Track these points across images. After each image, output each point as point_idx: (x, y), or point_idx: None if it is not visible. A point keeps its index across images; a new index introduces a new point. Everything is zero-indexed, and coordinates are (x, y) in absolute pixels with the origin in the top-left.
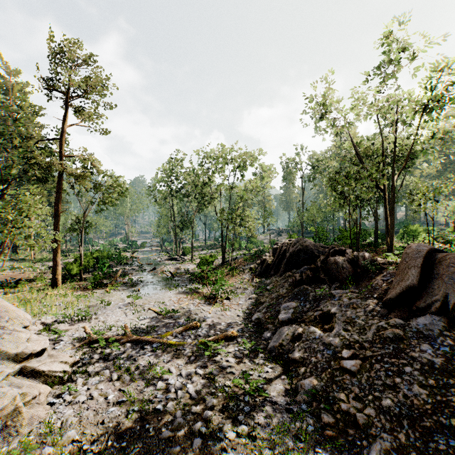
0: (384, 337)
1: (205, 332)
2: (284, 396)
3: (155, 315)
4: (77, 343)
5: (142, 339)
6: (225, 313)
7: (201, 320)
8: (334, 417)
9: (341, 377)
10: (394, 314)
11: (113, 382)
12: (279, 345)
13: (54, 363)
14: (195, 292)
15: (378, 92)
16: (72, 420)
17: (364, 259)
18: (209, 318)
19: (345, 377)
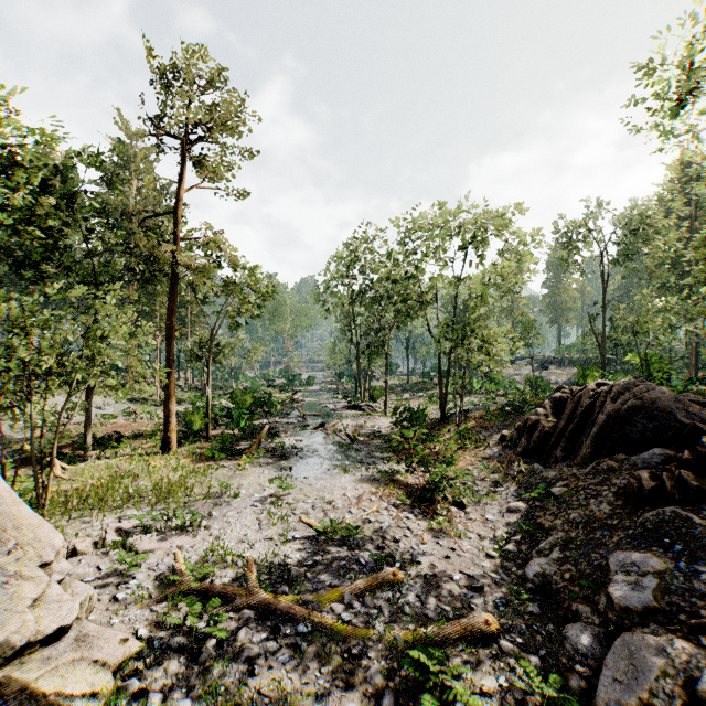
0: None
1: (417, 600)
2: None
3: (312, 532)
4: (158, 589)
5: (277, 604)
6: (459, 546)
7: (406, 559)
8: None
9: None
10: None
11: None
12: (638, 704)
13: (78, 665)
14: (393, 481)
15: None
16: None
17: None
18: (423, 557)
19: None
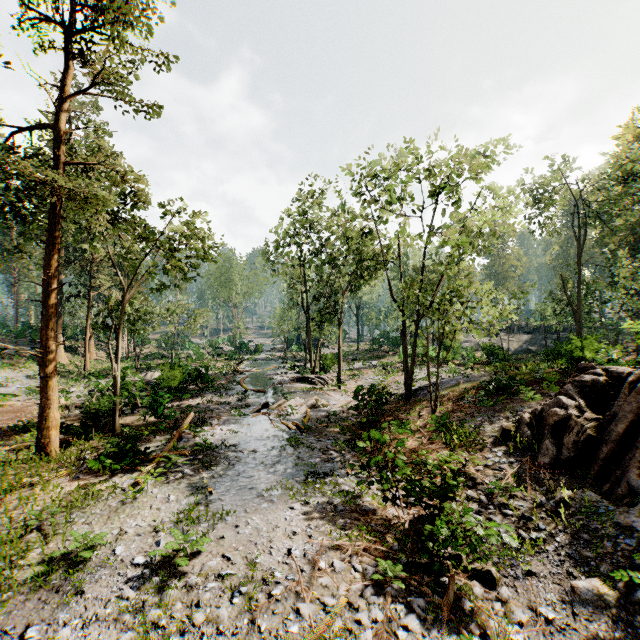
0: None
1: None
2: None
3: None
4: None
5: None
6: None
7: None
8: None
9: None
10: None
11: None
12: None
13: None
14: (364, 516)
15: None
16: None
17: None
18: None
19: None
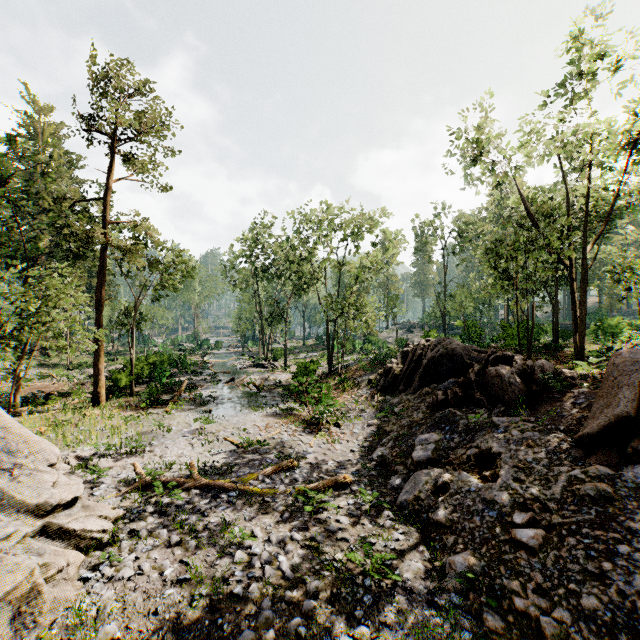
0: (581, 494)
1: (305, 475)
2: (424, 579)
3: (233, 448)
4: (124, 487)
5: (214, 484)
6: (334, 447)
7: (299, 456)
8: (504, 619)
9: (513, 554)
10: (595, 458)
11: (172, 548)
12: (414, 498)
13: (90, 518)
14: (290, 414)
15: (562, 119)
16: (112, 607)
17: (543, 370)
18: (310, 454)
19: (520, 556)
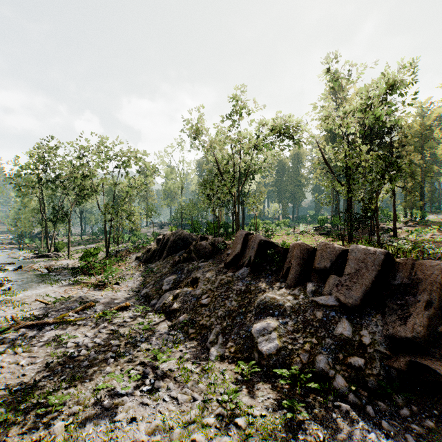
0: (223, 283)
1: (101, 308)
2: (167, 329)
3: (42, 305)
4: None
5: (37, 323)
6: (117, 294)
7: (94, 302)
8: (195, 330)
9: (200, 309)
10: (230, 271)
11: (19, 354)
12: (163, 304)
13: None
14: (82, 282)
15: (229, 130)
16: None
17: (218, 241)
18: (102, 300)
19: (203, 309)
